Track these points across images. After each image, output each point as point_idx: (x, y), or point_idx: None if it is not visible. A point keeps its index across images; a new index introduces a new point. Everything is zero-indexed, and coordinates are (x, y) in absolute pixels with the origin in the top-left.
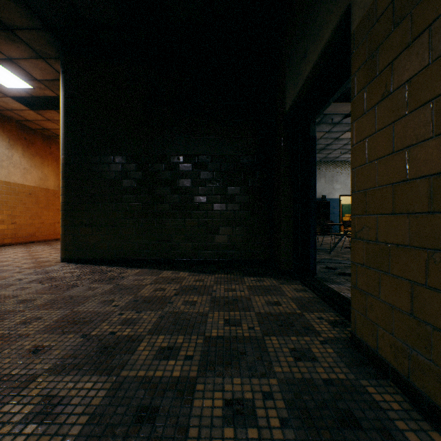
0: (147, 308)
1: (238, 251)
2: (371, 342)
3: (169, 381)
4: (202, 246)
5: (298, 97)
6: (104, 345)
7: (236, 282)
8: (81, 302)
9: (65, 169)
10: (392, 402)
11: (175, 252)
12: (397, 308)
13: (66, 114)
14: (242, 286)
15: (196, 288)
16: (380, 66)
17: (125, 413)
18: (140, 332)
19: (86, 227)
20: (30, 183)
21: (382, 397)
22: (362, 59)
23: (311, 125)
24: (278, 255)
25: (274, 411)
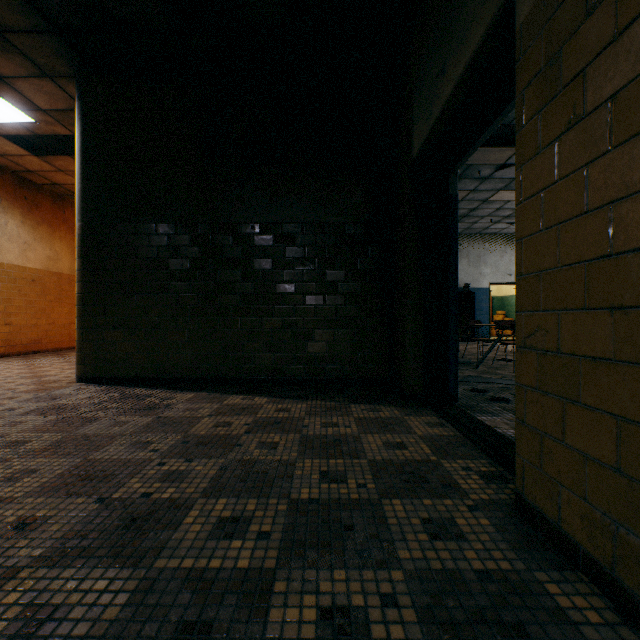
0: (203, 454)
1: (342, 365)
2: (550, 509)
3: (231, 576)
4: (288, 358)
5: (432, 134)
6: (131, 515)
7: (339, 413)
8: (101, 445)
9: (82, 243)
10: (587, 610)
11: (248, 367)
12: (594, 458)
13: (84, 161)
14: (347, 419)
15: (278, 422)
16: (563, 77)
17: (157, 635)
18: (190, 493)
19: (114, 330)
20: (33, 265)
21: (570, 602)
22: (534, 69)
23: (450, 178)
24: (402, 371)
25: (400, 627)
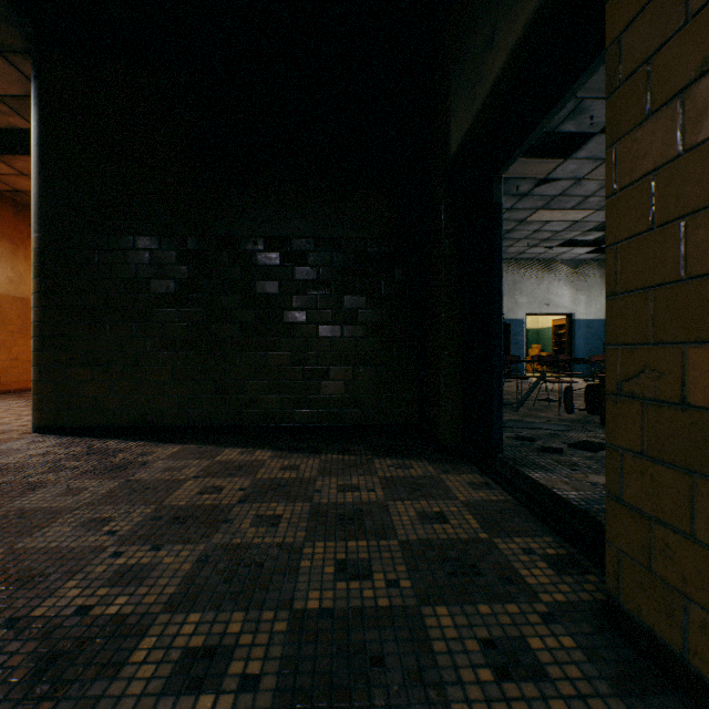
0: (177, 536)
1: (363, 409)
2: (667, 630)
3: None
4: (298, 401)
5: (476, 125)
6: (51, 650)
7: (360, 471)
8: (39, 526)
9: (40, 260)
10: None
11: (249, 412)
12: None
13: (42, 156)
14: (371, 480)
15: (282, 485)
16: None
17: None
18: (149, 605)
19: (81, 368)
20: None
21: None
22: (637, 1)
23: (493, 184)
24: (435, 417)
25: None
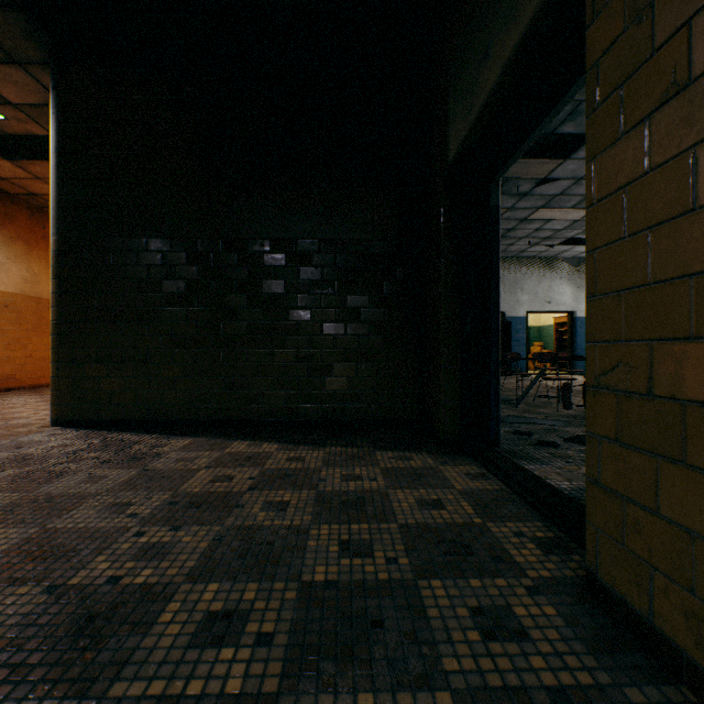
0: (194, 519)
1: (366, 404)
2: (636, 597)
3: None
4: (303, 396)
5: (472, 133)
6: (89, 612)
7: (363, 462)
8: (67, 509)
9: (58, 261)
10: None
11: (256, 407)
12: None
13: (60, 163)
14: (372, 470)
15: (289, 474)
16: (657, 35)
17: None
18: (172, 576)
19: (97, 364)
20: (6, 288)
21: None
22: (612, 32)
23: (491, 188)
24: (435, 412)
25: None
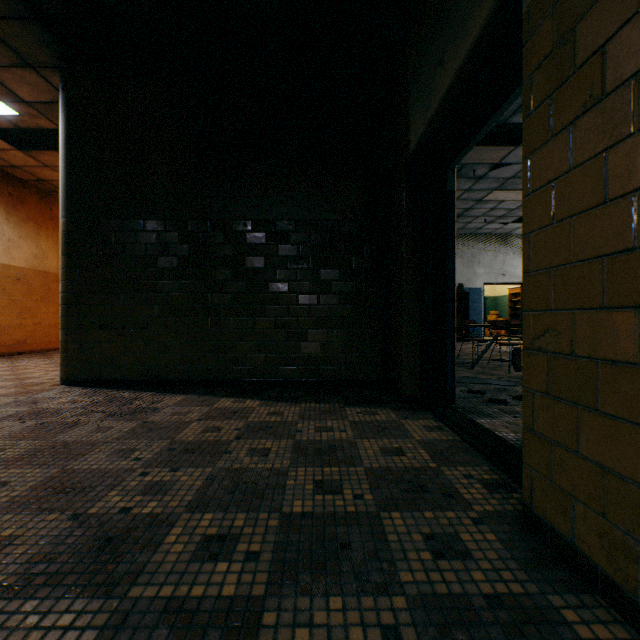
0: (189, 462)
1: (337, 366)
2: (562, 524)
3: (214, 606)
4: (281, 359)
5: (430, 128)
6: (107, 534)
7: (334, 416)
8: (81, 454)
9: (66, 240)
10: None
11: (240, 369)
12: (615, 472)
13: (69, 154)
14: (342, 423)
15: (270, 426)
16: (578, 56)
17: None
18: (173, 507)
19: (100, 331)
20: (18, 263)
21: (591, 632)
22: (543, 50)
23: (447, 174)
24: (398, 373)
25: None
